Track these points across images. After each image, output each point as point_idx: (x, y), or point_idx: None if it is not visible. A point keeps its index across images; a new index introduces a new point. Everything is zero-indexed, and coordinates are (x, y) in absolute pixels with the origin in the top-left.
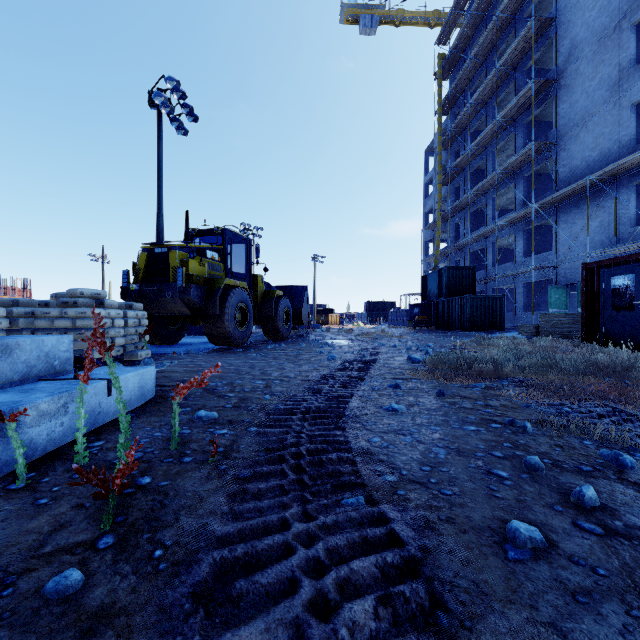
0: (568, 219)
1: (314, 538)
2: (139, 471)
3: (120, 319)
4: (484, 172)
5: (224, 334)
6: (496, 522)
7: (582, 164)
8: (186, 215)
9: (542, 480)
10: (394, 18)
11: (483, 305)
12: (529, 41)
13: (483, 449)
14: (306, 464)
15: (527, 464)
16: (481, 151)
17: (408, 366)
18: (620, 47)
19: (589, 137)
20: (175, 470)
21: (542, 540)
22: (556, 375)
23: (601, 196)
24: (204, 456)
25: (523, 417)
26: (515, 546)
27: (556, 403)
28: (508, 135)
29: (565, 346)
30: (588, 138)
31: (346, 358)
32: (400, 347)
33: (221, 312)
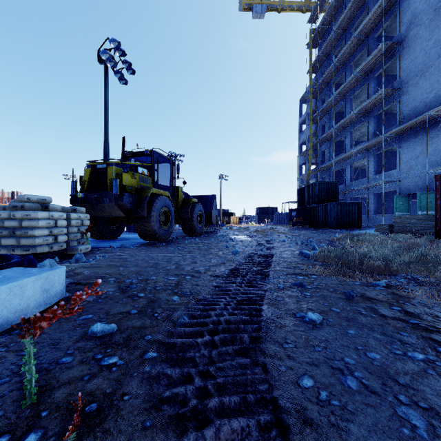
0: (409, 145)
1: None
2: None
3: (63, 220)
4: (343, 114)
5: (151, 232)
6: None
7: (421, 104)
8: (123, 140)
9: None
10: (277, 6)
11: (345, 209)
12: (379, 15)
13: None
14: None
15: None
16: (341, 98)
17: (301, 260)
18: None
19: (426, 84)
20: None
21: None
22: None
23: (436, 127)
24: (62, 427)
25: None
26: None
27: None
28: (362, 85)
29: (422, 242)
30: (426, 84)
31: (247, 252)
32: (288, 242)
33: (148, 214)
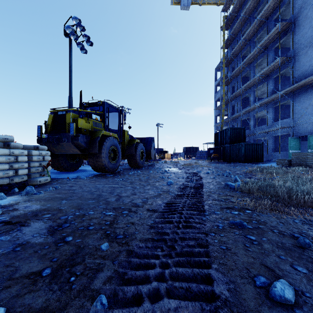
0: (300, 100)
1: None
2: None
3: (24, 156)
4: (248, 78)
5: (101, 165)
6: None
7: (309, 68)
8: (80, 93)
9: None
10: (199, 1)
11: (251, 148)
12: (276, 2)
13: None
14: None
15: None
16: (247, 66)
17: (229, 191)
18: None
19: None
20: None
21: None
22: None
23: None
24: None
25: None
26: None
27: None
28: (263, 56)
29: None
30: None
31: (180, 183)
32: (211, 173)
33: (99, 152)
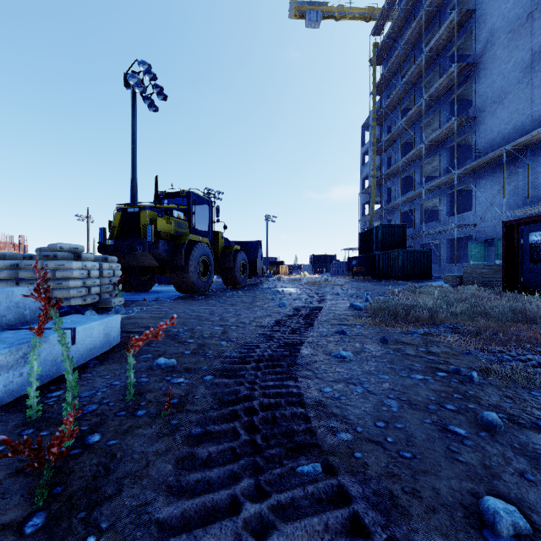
0: (486, 184)
1: (267, 524)
2: (90, 427)
3: (96, 270)
4: (412, 144)
5: (188, 283)
6: (466, 496)
7: (498, 136)
8: (156, 180)
9: (503, 439)
10: (335, 13)
11: (412, 258)
12: (452, 30)
13: (434, 401)
14: (259, 421)
15: (484, 420)
16: (410, 126)
17: (351, 312)
18: (532, 34)
19: (505, 112)
20: (126, 425)
21: (526, 526)
22: (487, 322)
23: (515, 163)
24: (158, 408)
25: (466, 365)
26: (496, 533)
27: (494, 350)
28: (433, 112)
29: (488, 294)
30: (504, 113)
31: (295, 305)
32: (342, 295)
33: (186, 264)
